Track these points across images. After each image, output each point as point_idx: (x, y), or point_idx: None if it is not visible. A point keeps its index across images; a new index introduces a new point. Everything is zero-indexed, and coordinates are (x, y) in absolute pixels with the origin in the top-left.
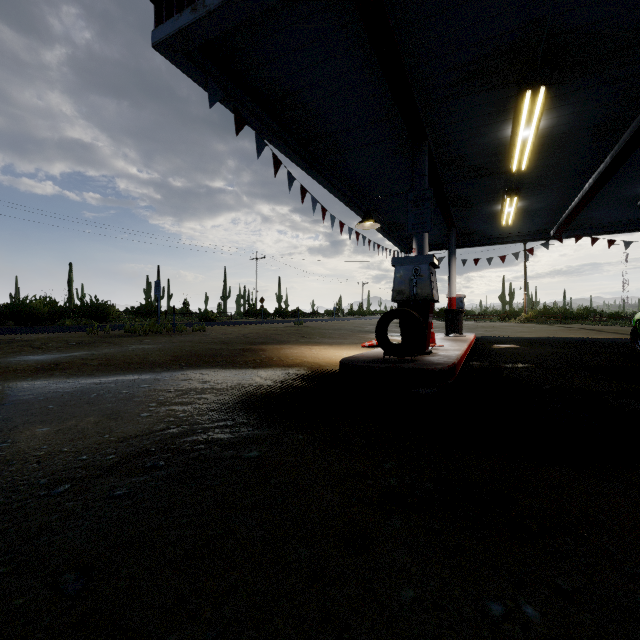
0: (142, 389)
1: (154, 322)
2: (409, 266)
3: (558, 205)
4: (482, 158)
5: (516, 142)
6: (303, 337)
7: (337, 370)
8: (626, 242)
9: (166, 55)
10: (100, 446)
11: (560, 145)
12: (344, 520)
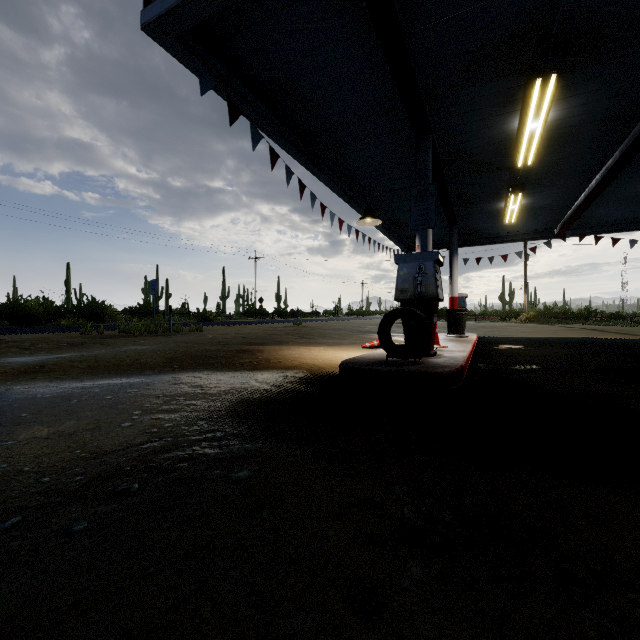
0: (128, 394)
1: (149, 322)
2: (413, 263)
3: (563, 202)
4: (487, 153)
5: (523, 135)
6: (302, 337)
7: (337, 373)
8: (631, 241)
9: (156, 38)
10: (68, 464)
11: (568, 139)
12: (350, 568)
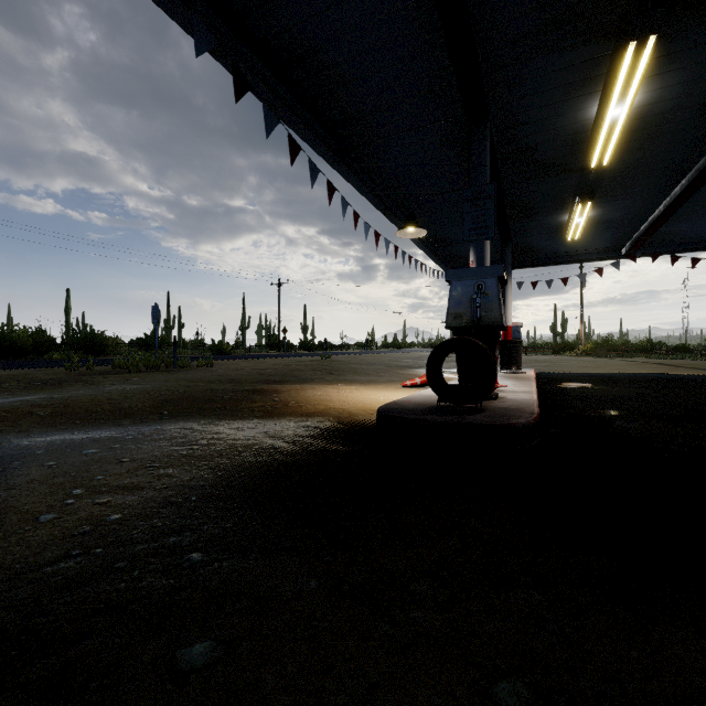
0: (81, 458)
1: (150, 356)
2: (470, 281)
3: (637, 215)
4: (554, 150)
5: (601, 125)
6: (330, 374)
7: (373, 421)
8: None
9: None
10: None
11: (655, 131)
12: None
